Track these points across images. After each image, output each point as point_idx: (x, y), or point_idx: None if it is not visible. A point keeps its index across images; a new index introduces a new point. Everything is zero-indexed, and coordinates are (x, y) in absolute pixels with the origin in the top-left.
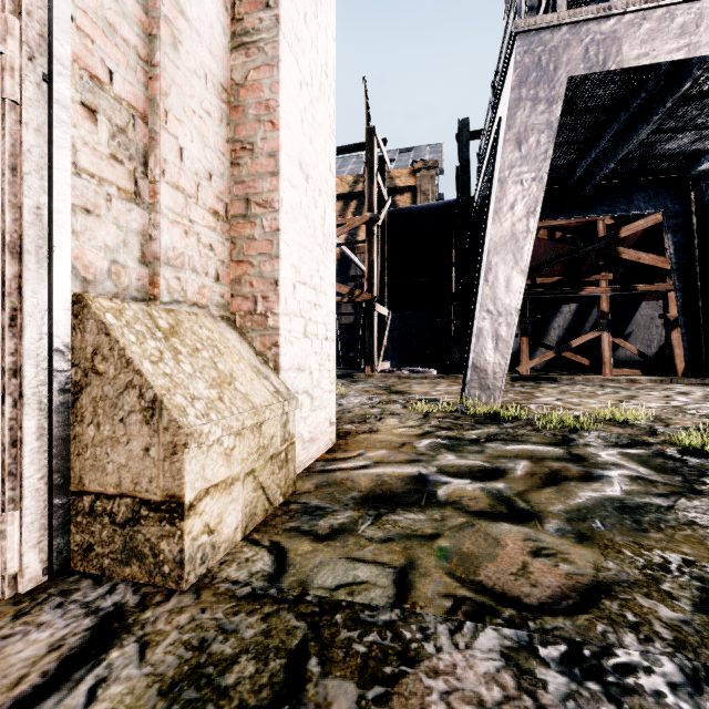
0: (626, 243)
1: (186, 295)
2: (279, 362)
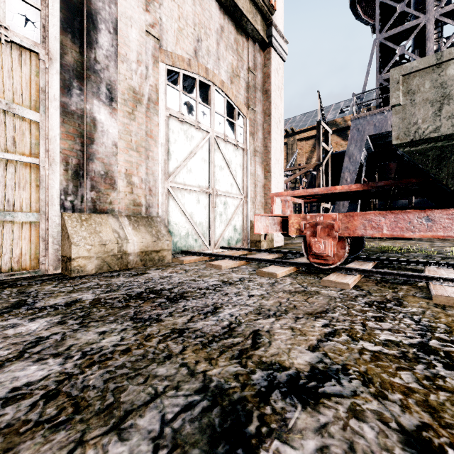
0: None
1: None
2: None
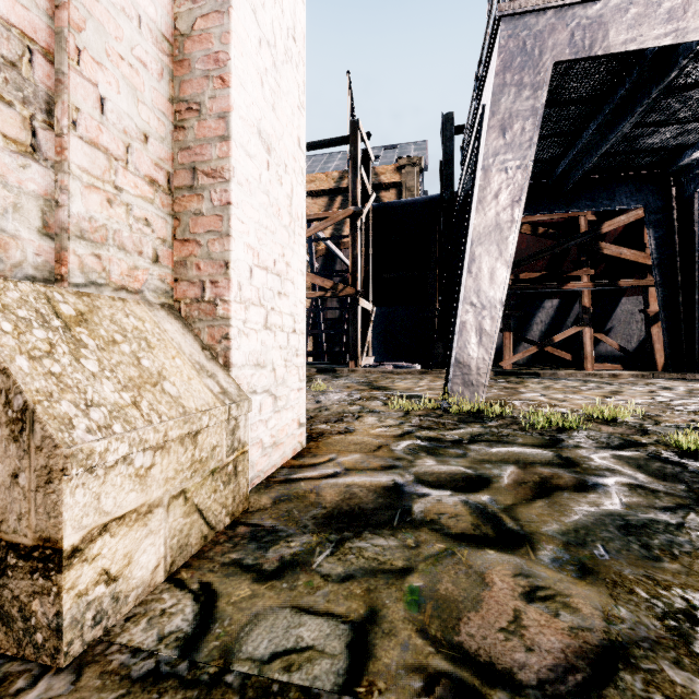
0: (607, 239)
1: (110, 276)
2: (230, 358)
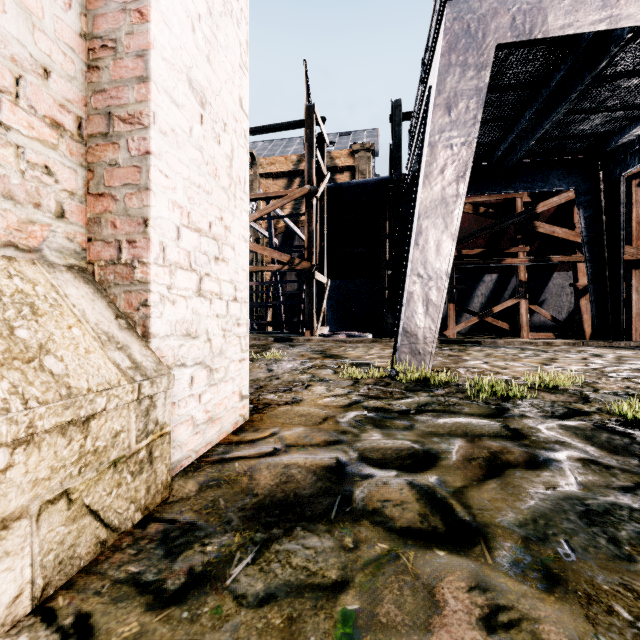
0: (541, 219)
1: None
2: (149, 327)
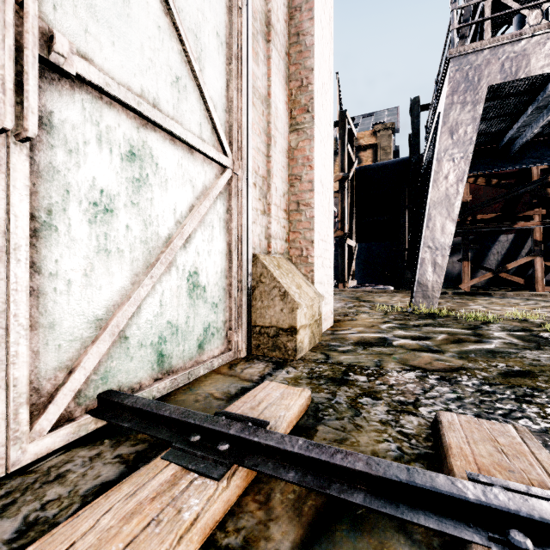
0: None
1: (277, 250)
2: (314, 279)
